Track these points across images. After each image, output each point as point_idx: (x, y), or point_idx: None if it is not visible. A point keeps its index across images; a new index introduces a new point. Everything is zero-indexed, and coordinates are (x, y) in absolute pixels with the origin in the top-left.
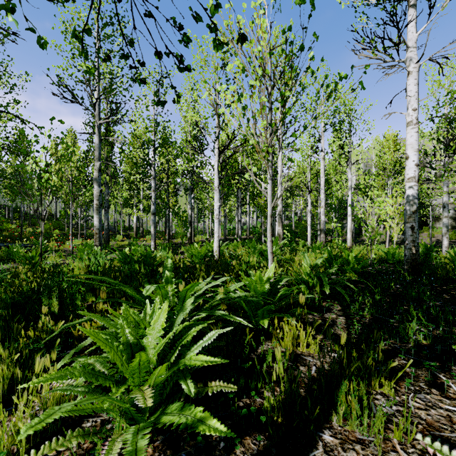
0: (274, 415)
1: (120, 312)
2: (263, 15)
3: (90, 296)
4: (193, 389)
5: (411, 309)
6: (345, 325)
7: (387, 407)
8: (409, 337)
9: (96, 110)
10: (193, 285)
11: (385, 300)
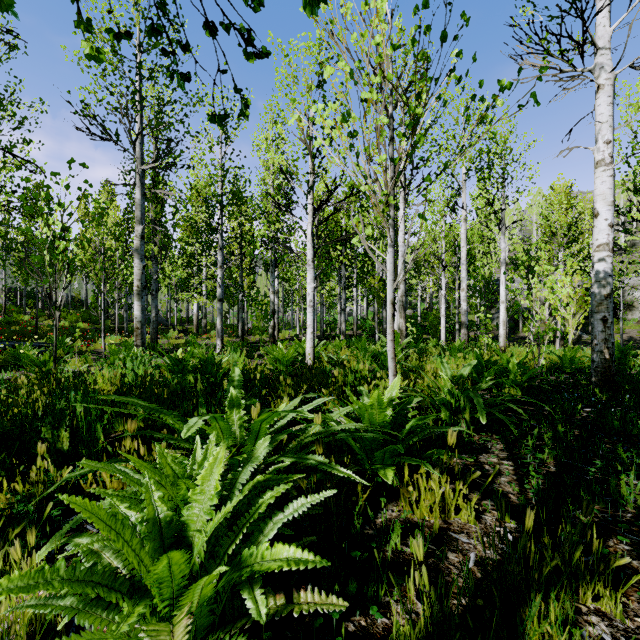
0: None
1: (157, 453)
2: None
3: (120, 422)
4: (266, 609)
5: (620, 451)
6: (515, 475)
7: None
8: (624, 499)
9: (137, 150)
10: (270, 414)
11: (572, 432)
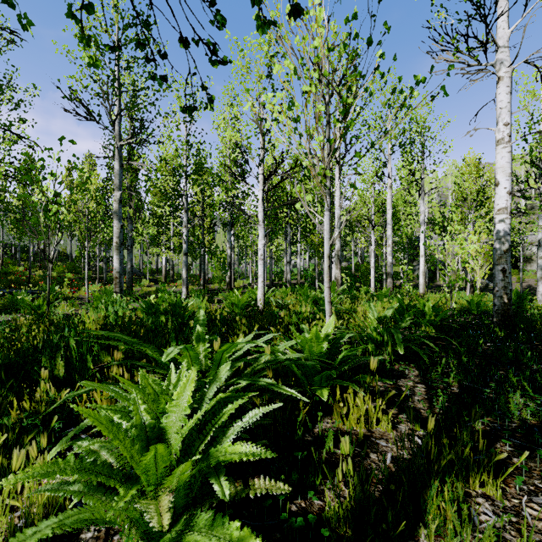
0: (340, 529)
1: (138, 378)
2: (318, 6)
3: (104, 355)
4: (228, 491)
5: (510, 375)
6: (426, 395)
7: (493, 516)
8: (511, 413)
9: (116, 129)
10: (230, 345)
11: (474, 362)
